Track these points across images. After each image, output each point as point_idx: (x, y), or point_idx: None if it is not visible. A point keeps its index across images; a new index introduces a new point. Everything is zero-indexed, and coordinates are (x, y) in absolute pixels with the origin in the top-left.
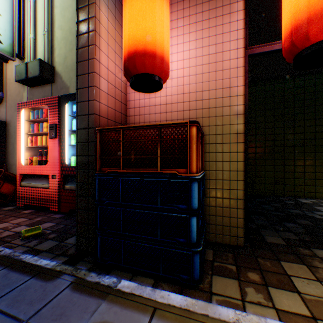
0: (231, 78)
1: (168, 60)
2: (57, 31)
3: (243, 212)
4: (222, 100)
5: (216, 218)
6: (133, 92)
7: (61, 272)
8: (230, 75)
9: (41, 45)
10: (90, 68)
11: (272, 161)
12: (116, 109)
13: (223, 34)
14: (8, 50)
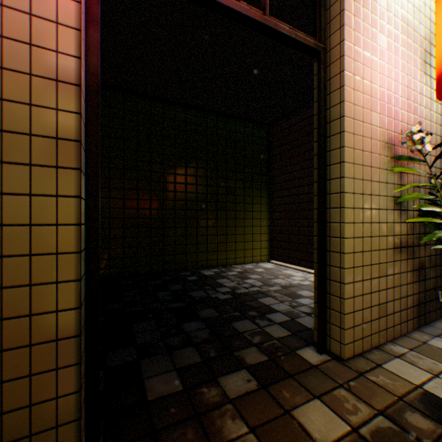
0: None
1: None
2: None
3: (79, 373)
4: (3, 15)
5: None
6: None
7: None
8: None
9: None
10: None
11: (174, 221)
12: None
13: None
14: None
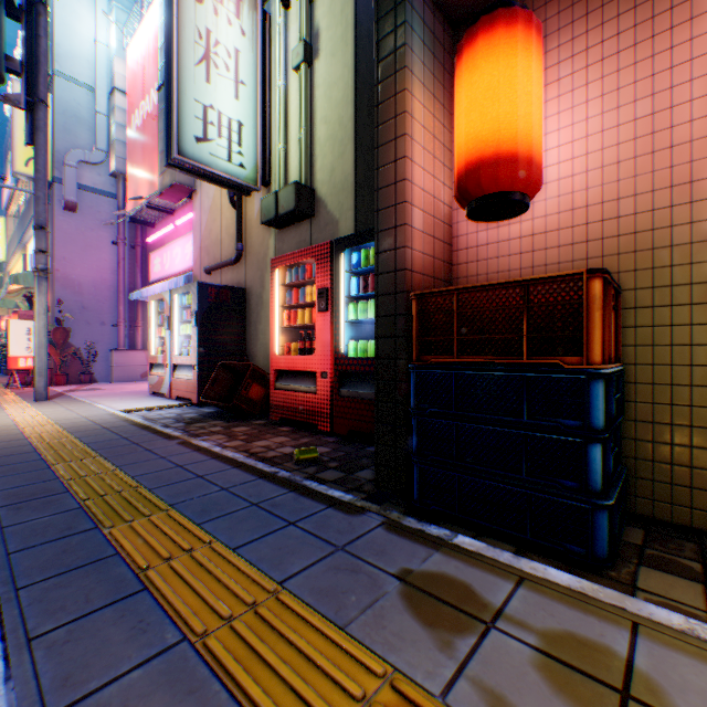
0: (695, 161)
1: (540, 159)
2: (319, 127)
3: None
4: (670, 213)
5: (654, 467)
6: (464, 219)
7: (363, 508)
8: (692, 156)
9: (294, 157)
10: (397, 196)
11: None
12: (434, 256)
13: (673, 68)
14: (251, 177)
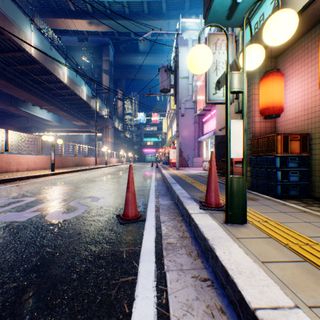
0: None
1: (278, 105)
2: None
3: None
4: None
5: None
6: None
7: None
8: None
9: None
10: (250, 115)
11: None
12: (265, 127)
13: None
14: (230, 99)
